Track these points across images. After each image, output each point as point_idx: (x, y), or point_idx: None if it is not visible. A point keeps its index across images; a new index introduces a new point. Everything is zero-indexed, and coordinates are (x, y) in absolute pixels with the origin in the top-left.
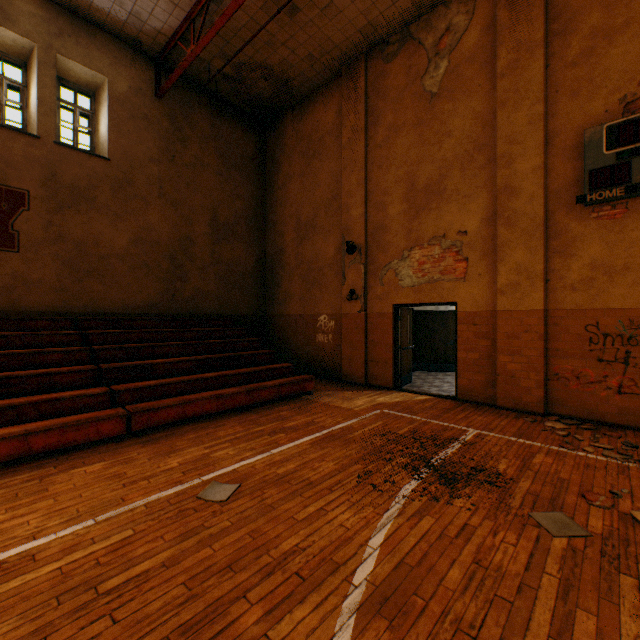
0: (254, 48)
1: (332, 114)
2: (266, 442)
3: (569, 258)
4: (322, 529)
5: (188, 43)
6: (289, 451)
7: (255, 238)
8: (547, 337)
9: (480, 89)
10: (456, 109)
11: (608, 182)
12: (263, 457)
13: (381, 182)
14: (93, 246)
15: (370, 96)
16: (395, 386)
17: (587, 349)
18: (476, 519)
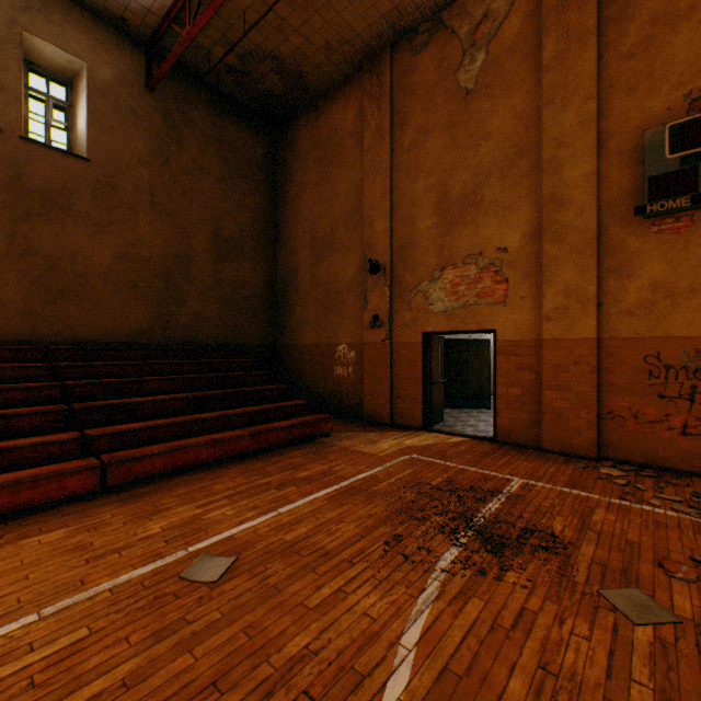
0: (262, 34)
1: (352, 114)
2: (273, 498)
3: (626, 279)
4: (340, 621)
5: (184, 25)
6: (300, 510)
7: (264, 256)
8: (600, 370)
9: (523, 84)
10: (495, 108)
11: (671, 191)
12: (268, 518)
13: (409, 192)
14: (68, 262)
15: (396, 93)
16: (425, 426)
17: (646, 383)
18: (535, 601)
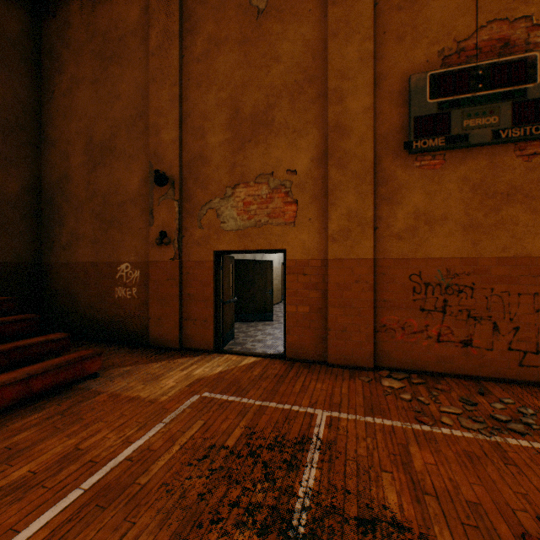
0: None
1: (137, 10)
2: None
3: (396, 206)
4: None
5: None
6: None
7: (22, 155)
8: (376, 287)
9: (311, 15)
10: (286, 32)
11: (431, 131)
12: None
13: (200, 103)
14: None
15: None
16: (217, 348)
17: (411, 299)
18: None
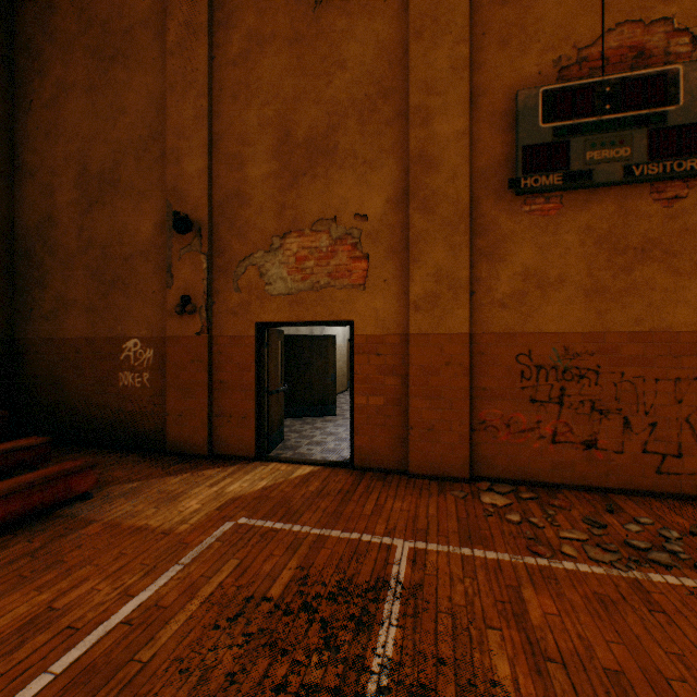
0: None
1: None
2: None
3: (498, 264)
4: None
5: None
6: None
7: None
8: (473, 371)
9: (387, 7)
10: (353, 29)
11: (545, 165)
12: None
13: (237, 122)
14: None
15: None
16: (260, 454)
17: (519, 386)
18: None
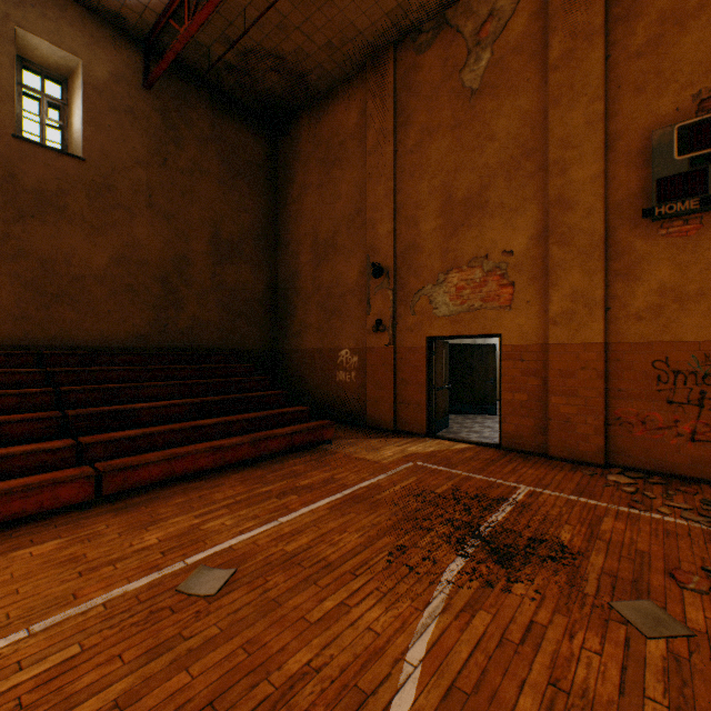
0: (263, 32)
1: (355, 114)
2: (273, 507)
3: (633, 282)
4: (343, 636)
5: (182, 22)
6: (302, 519)
7: (265, 259)
8: (607, 375)
9: (529, 84)
10: (500, 108)
11: (680, 193)
12: (269, 528)
13: (412, 194)
14: (63, 265)
15: (400, 93)
16: (429, 432)
17: (655, 389)
18: (544, 614)
